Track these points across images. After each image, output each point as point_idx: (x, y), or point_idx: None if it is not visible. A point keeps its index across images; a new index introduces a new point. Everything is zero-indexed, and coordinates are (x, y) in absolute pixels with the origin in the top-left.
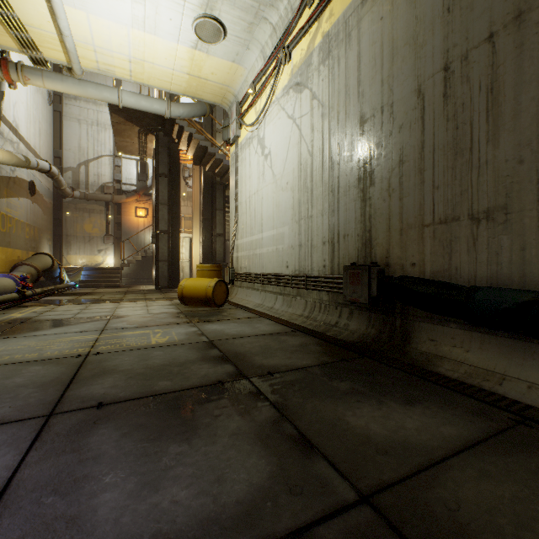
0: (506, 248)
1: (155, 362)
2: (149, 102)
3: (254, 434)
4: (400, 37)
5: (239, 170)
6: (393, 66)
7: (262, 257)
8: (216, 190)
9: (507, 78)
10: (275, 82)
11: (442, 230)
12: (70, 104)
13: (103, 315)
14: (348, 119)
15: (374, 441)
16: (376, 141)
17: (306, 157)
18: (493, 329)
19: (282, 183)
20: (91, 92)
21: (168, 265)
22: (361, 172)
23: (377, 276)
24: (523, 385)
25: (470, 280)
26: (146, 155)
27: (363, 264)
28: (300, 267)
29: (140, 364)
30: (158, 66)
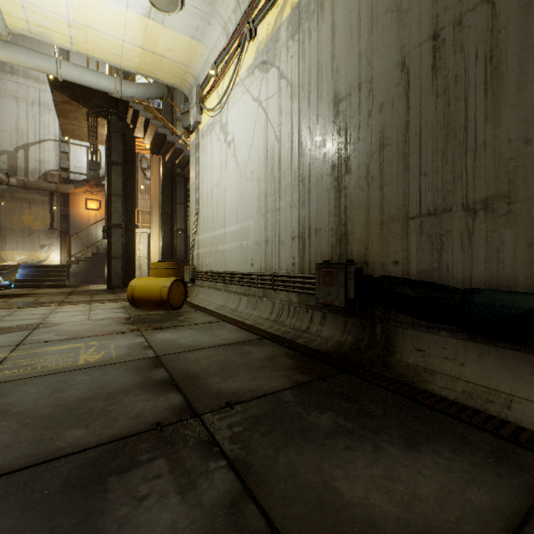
0: (509, 244)
1: (73, 394)
2: (95, 77)
3: None
4: (381, 3)
5: (200, 159)
6: (373, 37)
7: (225, 254)
8: (176, 183)
9: (510, 44)
10: (239, 61)
11: (431, 223)
12: (5, 79)
13: (28, 323)
14: (320, 99)
15: None
16: (353, 123)
17: (273, 143)
18: (492, 339)
19: (247, 172)
20: (21, 58)
21: (121, 263)
22: (336, 158)
23: (355, 276)
24: None
25: (464, 280)
26: (98, 141)
27: (337, 261)
28: (266, 265)
29: (49, 399)
30: (105, 34)
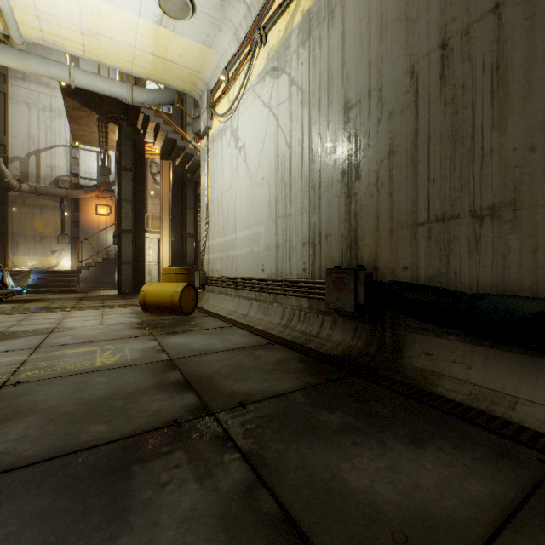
0: (515, 250)
1: (93, 394)
2: (107, 83)
3: (216, 518)
4: (390, 12)
5: (211, 165)
6: (382, 46)
7: (235, 259)
8: (186, 188)
9: (516, 54)
10: (250, 67)
11: (439, 229)
12: (17, 85)
13: (44, 327)
14: (331, 106)
15: (386, 517)
16: (363, 130)
17: (283, 149)
18: (499, 343)
19: (257, 178)
20: (35, 66)
21: (132, 268)
22: (346, 164)
23: (365, 281)
24: (540, 410)
25: (472, 285)
26: (108, 147)
27: (348, 267)
28: (277, 270)
29: (71, 397)
30: (117, 41)
